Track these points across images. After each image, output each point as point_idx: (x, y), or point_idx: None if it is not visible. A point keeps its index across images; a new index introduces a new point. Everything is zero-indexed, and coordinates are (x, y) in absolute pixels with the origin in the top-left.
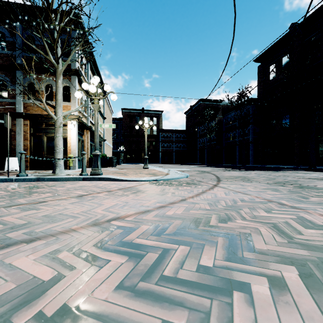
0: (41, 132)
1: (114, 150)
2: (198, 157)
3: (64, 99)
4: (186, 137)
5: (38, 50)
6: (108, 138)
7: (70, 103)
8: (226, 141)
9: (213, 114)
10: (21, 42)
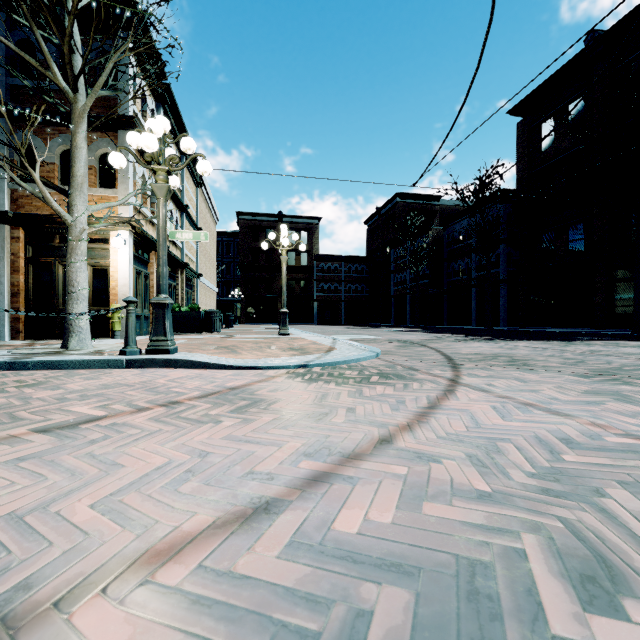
0: (50, 256)
1: (221, 298)
2: (393, 311)
3: (102, 183)
4: (369, 271)
5: (24, 56)
6: (207, 271)
7: (115, 191)
8: (451, 278)
9: (423, 223)
10: (6, 53)
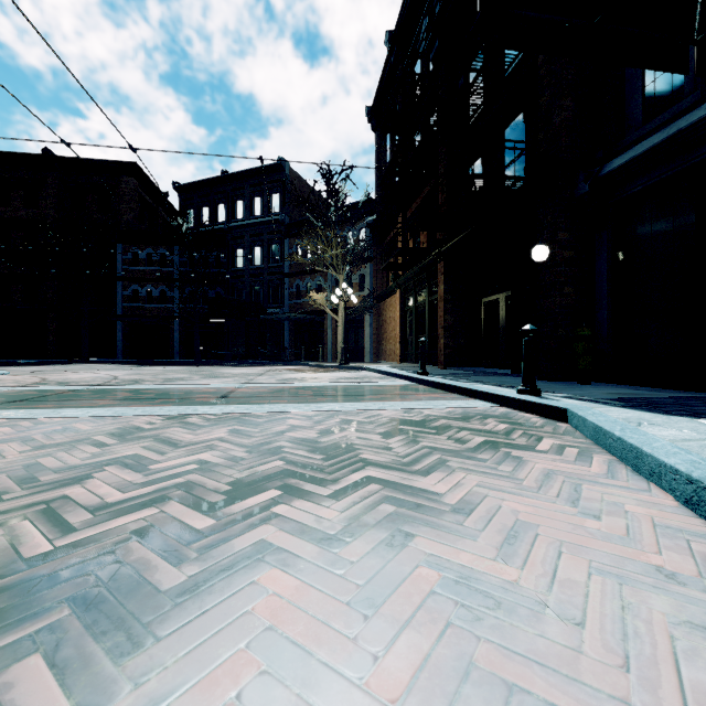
0: None
1: None
2: None
3: None
4: None
5: None
6: None
7: None
8: None
9: None
10: None
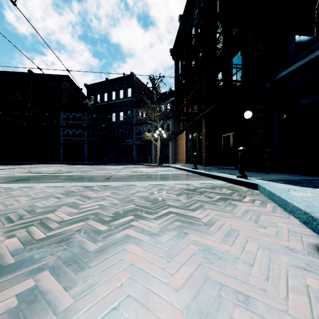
0: None
1: None
2: None
3: None
4: None
5: None
6: None
7: None
8: None
9: None
10: None
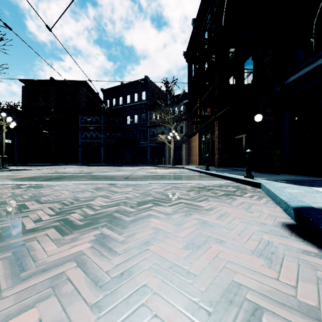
0: None
1: None
2: None
3: None
4: None
5: None
6: None
7: None
8: None
9: None
10: None
